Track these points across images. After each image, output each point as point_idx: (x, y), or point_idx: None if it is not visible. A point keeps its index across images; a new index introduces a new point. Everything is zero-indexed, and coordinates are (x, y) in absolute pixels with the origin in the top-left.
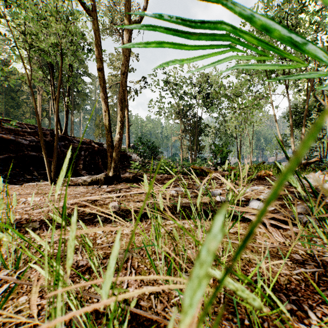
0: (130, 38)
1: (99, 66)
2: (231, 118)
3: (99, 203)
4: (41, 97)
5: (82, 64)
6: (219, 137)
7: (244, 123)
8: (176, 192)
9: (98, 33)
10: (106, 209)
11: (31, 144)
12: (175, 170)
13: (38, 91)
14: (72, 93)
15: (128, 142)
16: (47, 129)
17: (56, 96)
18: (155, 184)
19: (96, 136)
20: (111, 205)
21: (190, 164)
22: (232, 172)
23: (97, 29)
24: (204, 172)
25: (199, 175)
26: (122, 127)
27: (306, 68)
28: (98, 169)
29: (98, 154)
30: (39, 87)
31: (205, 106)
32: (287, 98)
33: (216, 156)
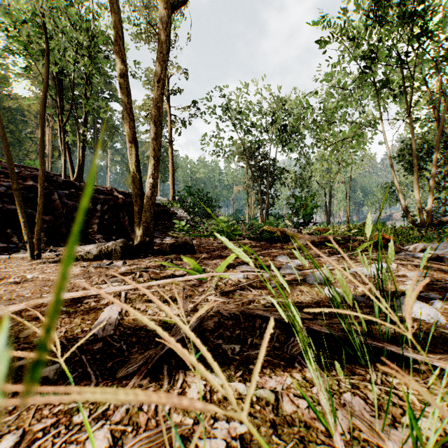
0: (170, 25)
1: (120, 70)
2: (323, 155)
3: (84, 307)
4: (52, 130)
5: (109, 85)
6: (300, 186)
7: (338, 166)
8: (245, 276)
9: (119, 18)
10: (90, 326)
11: (10, 192)
12: (239, 234)
13: (47, 123)
14: (95, 124)
15: (173, 193)
16: (55, 175)
17: (41, 110)
18: (208, 258)
19: (128, 184)
20: (101, 317)
21: (262, 225)
22: (391, 245)
23: (117, 13)
24: (285, 236)
25: (276, 241)
26: (157, 167)
27: (426, 86)
28: (123, 232)
29: (123, 209)
30: (48, 117)
31: (281, 142)
32: (409, 124)
33: (297, 213)
